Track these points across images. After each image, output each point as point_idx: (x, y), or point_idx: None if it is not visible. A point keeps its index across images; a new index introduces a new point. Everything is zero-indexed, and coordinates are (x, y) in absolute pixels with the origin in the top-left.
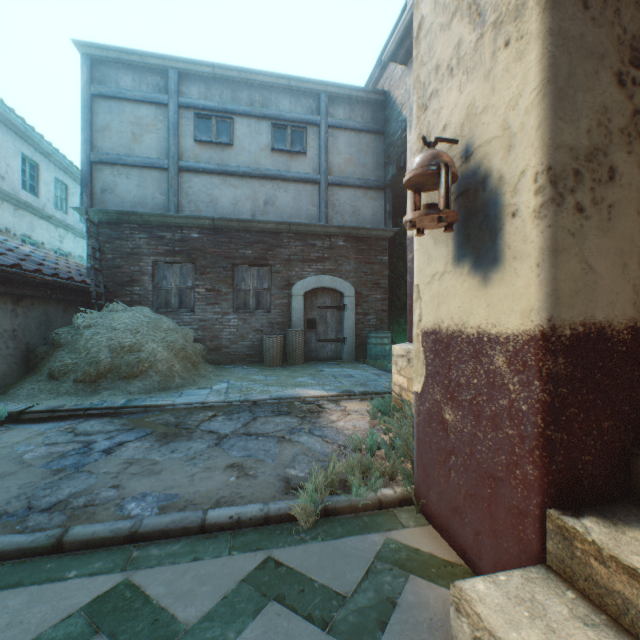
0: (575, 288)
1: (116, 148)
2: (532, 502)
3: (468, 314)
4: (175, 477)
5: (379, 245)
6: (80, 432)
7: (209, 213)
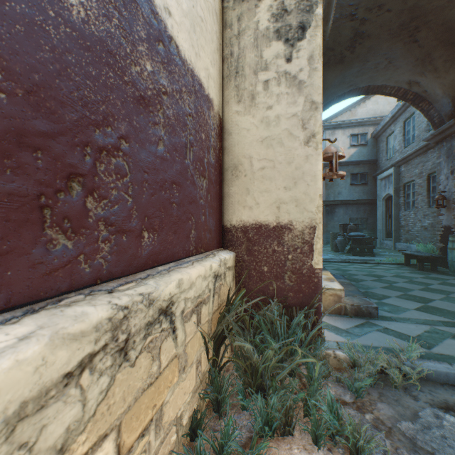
0: None
1: None
2: None
3: None
4: None
5: None
6: None
7: None
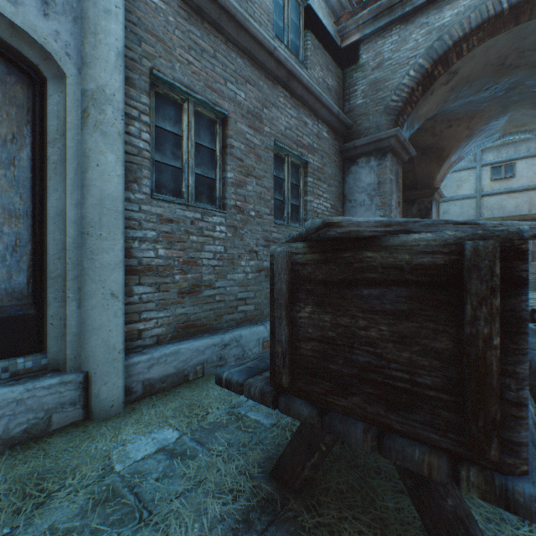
0: None
1: (448, 194)
2: None
3: None
4: None
5: None
6: None
7: (498, 214)
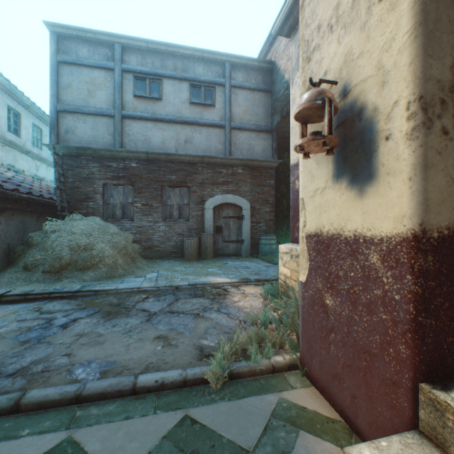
0: (441, 198)
1: (76, 101)
2: (404, 376)
3: (346, 220)
4: (115, 347)
5: (268, 172)
6: (44, 311)
7: (144, 149)
